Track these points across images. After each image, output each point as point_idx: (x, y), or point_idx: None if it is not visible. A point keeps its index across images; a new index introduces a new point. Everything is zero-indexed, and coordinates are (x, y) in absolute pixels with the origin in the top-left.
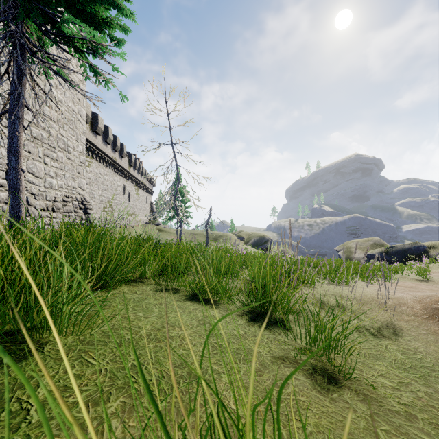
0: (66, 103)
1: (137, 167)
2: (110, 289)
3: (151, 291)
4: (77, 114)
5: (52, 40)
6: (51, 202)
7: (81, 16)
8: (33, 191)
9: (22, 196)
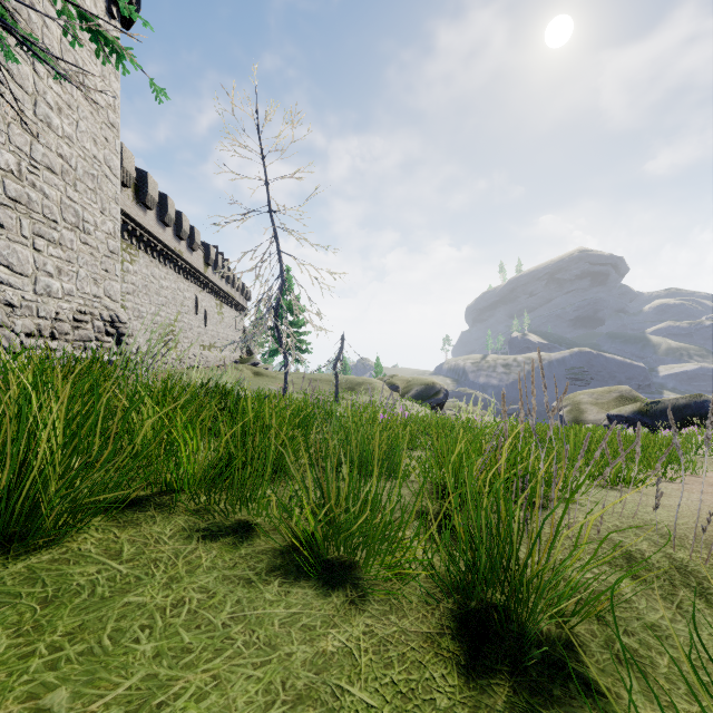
0: (81, 143)
1: (219, 267)
2: (36, 546)
3: (170, 543)
4: (104, 164)
5: None
6: (49, 322)
7: None
8: (10, 300)
9: None
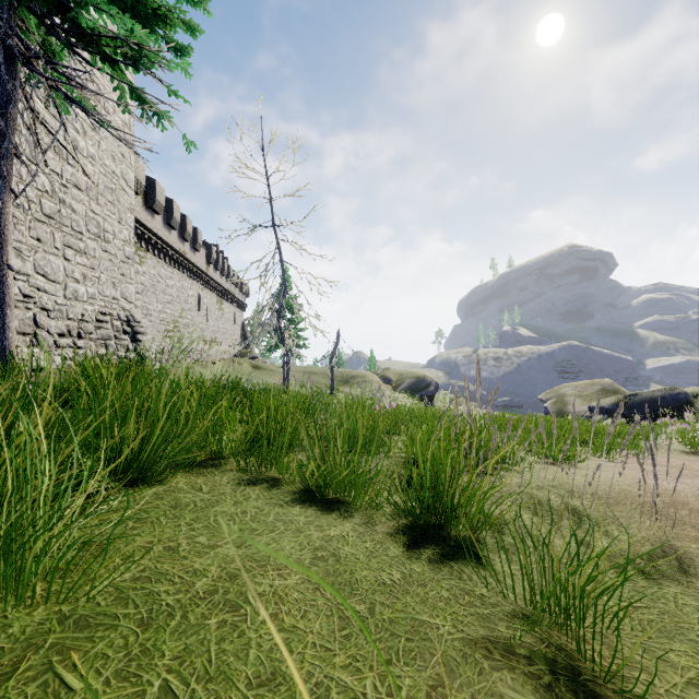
0: (102, 161)
1: (220, 265)
2: (152, 483)
3: (229, 486)
4: (121, 178)
5: (62, 41)
6: (76, 323)
7: (115, 3)
8: (46, 305)
9: (9, 312)
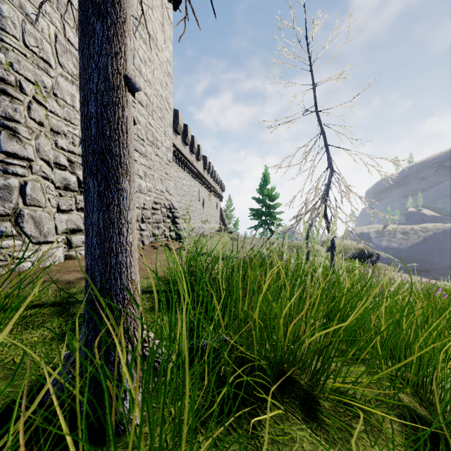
0: (155, 86)
1: (210, 170)
2: None
3: None
4: (165, 101)
5: None
6: (140, 210)
7: None
8: None
9: (127, 187)
